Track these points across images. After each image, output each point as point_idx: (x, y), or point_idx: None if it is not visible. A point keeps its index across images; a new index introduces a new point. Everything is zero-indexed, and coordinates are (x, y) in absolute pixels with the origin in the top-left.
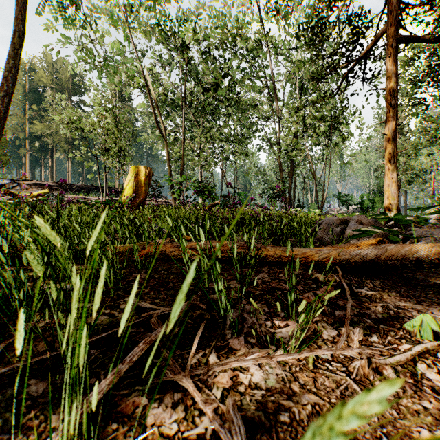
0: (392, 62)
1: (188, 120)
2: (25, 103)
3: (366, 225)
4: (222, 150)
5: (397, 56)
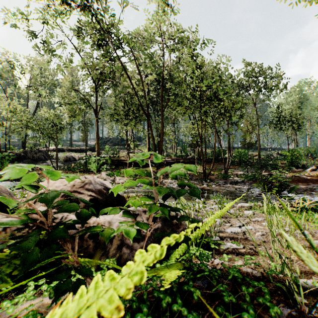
0: None
1: None
2: None
3: None
4: None
5: None
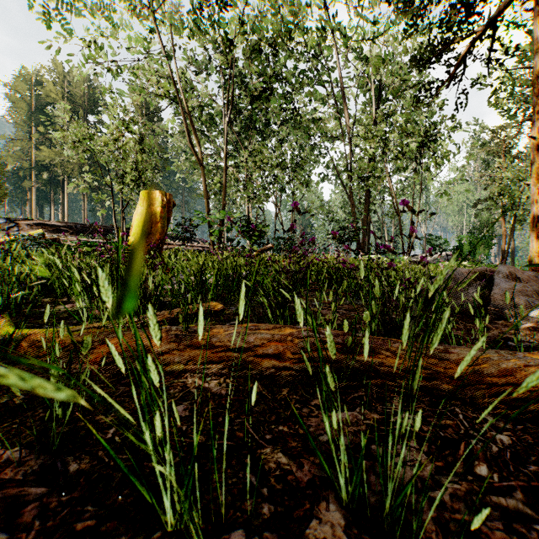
0: None
1: (232, 143)
2: (30, 124)
3: (526, 281)
4: (276, 179)
5: None
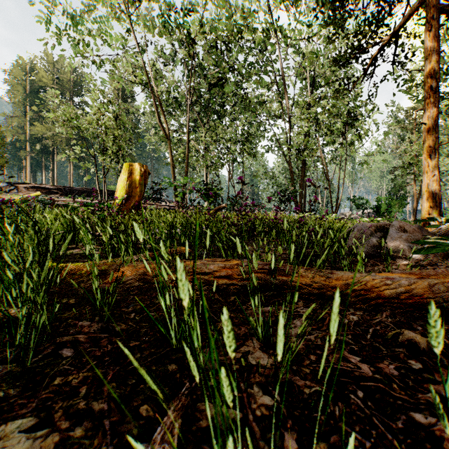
0: (433, 37)
1: (193, 120)
2: (25, 104)
3: (411, 232)
4: (229, 151)
5: (438, 29)
